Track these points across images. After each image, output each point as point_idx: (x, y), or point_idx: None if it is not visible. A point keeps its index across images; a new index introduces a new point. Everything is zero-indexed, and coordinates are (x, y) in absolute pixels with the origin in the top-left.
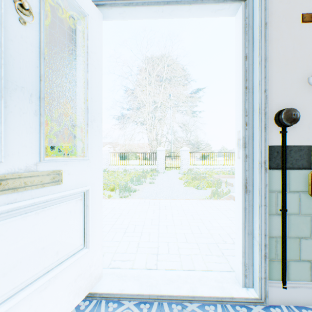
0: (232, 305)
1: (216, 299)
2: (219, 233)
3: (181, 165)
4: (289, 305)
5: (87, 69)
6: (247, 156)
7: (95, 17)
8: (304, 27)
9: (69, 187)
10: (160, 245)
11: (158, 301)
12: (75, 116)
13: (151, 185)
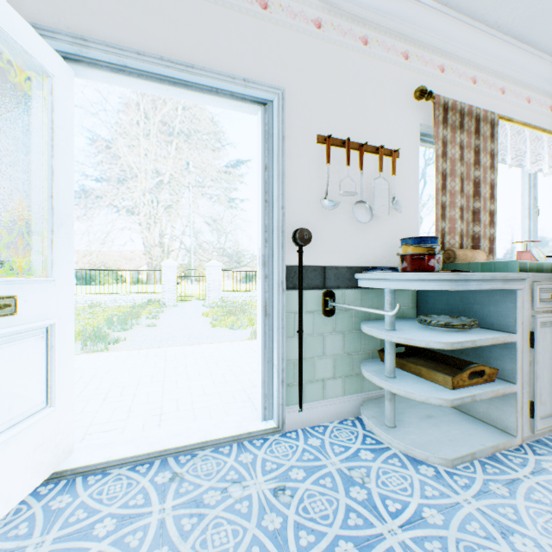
0: (250, 441)
1: (233, 438)
2: (250, 378)
3: (208, 291)
4: (305, 427)
5: (52, 153)
6: (267, 276)
7: (64, 76)
8: (319, 148)
9: (27, 320)
10: (165, 404)
11: (162, 457)
12: (29, 217)
13: (150, 329)
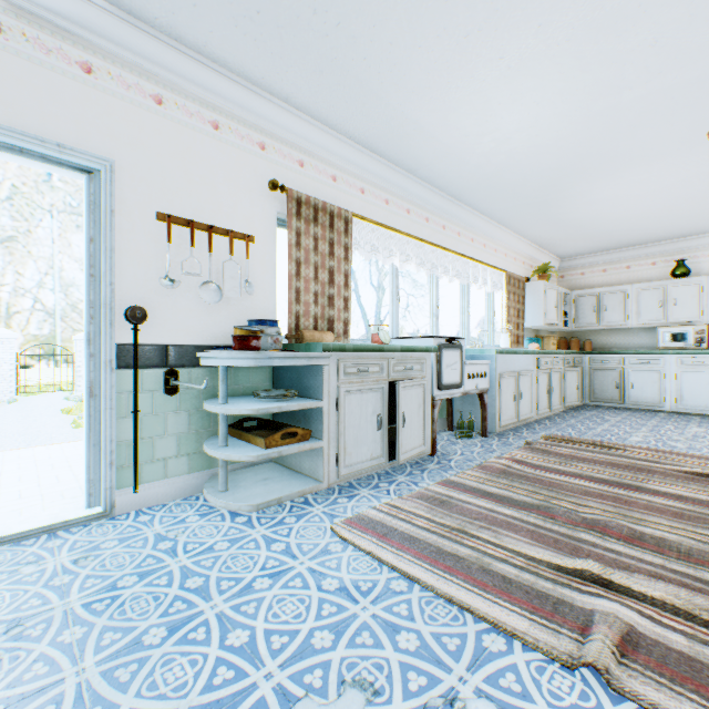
0: (67, 530)
1: (43, 530)
2: None
3: (77, 377)
4: (142, 509)
5: None
6: (94, 355)
7: None
8: (160, 225)
9: None
10: None
11: None
12: None
13: None
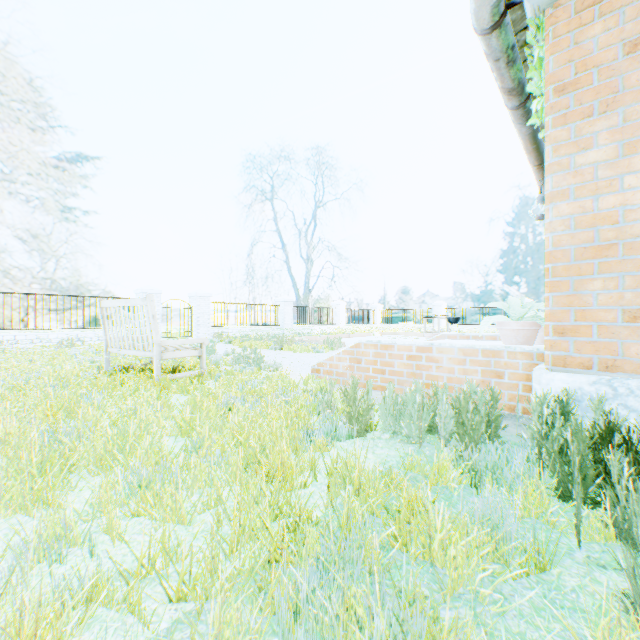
0: None
1: None
2: None
3: (197, 326)
4: None
5: None
6: None
7: None
8: None
9: None
10: None
11: None
12: None
13: None
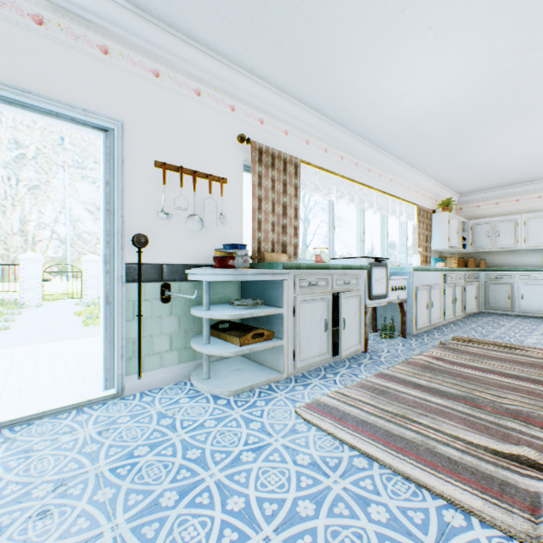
0: (90, 407)
1: (73, 406)
2: None
3: (84, 288)
4: (144, 391)
5: None
6: (109, 271)
7: None
8: (157, 171)
9: None
10: (6, 393)
11: None
12: None
13: (1, 333)
